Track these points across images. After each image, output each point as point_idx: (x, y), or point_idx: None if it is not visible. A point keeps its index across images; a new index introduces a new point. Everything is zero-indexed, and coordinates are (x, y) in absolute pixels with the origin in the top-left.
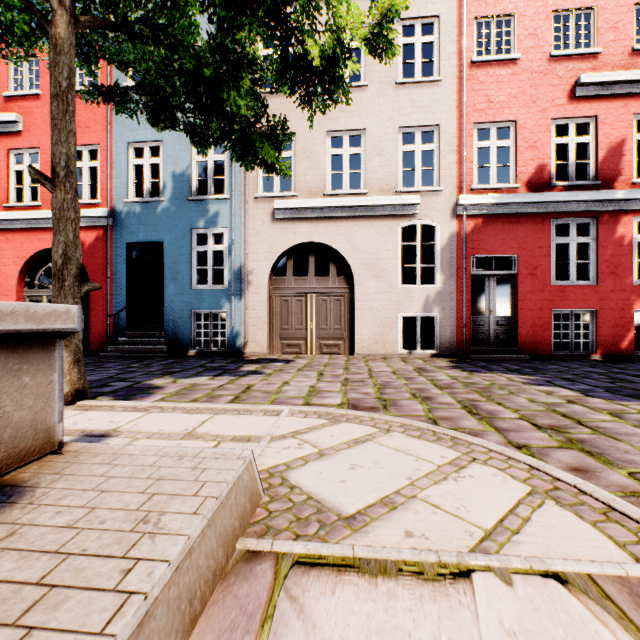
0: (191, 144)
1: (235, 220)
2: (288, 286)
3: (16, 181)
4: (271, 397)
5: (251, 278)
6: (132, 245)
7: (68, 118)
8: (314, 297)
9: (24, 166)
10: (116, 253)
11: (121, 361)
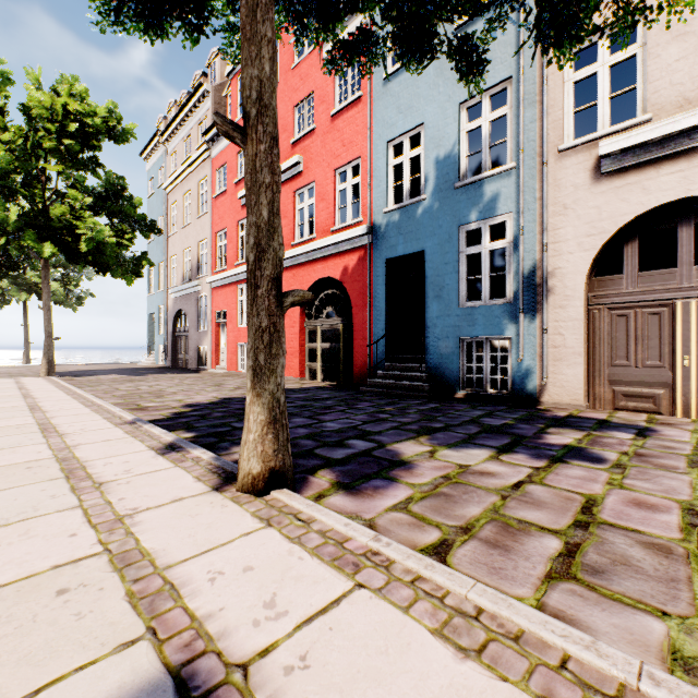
0: (458, 112)
1: (524, 197)
2: (627, 290)
3: (309, 228)
4: (691, 585)
5: (552, 283)
6: (391, 262)
7: (259, 16)
8: (692, 305)
9: (304, 203)
10: (375, 274)
11: (375, 400)
